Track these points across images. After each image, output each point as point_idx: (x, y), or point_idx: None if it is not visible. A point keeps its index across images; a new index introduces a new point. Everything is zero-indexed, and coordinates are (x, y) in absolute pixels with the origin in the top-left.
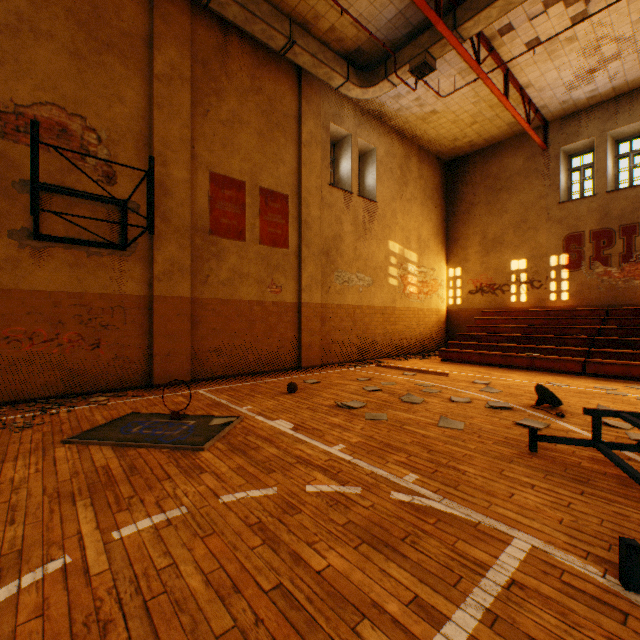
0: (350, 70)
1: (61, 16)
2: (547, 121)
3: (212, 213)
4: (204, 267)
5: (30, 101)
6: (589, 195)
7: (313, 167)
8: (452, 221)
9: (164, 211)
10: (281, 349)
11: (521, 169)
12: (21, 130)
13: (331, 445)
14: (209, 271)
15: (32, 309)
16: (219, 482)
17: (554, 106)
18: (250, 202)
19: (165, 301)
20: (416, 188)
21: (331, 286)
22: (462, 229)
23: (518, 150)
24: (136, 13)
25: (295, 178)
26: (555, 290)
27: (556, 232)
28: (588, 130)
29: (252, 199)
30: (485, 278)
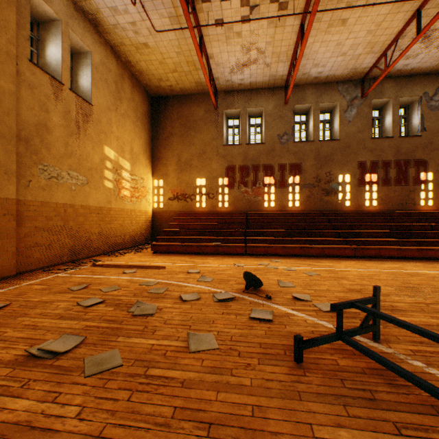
0: None
1: None
2: (217, 90)
3: None
4: None
5: None
6: (238, 144)
7: (2, 25)
8: (157, 143)
9: None
10: None
11: (203, 117)
12: None
13: None
14: None
15: None
16: None
17: (223, 81)
18: None
19: None
20: (130, 107)
21: (33, 180)
22: (164, 151)
23: (201, 104)
24: None
25: None
26: (222, 200)
27: (222, 163)
28: (238, 104)
29: None
30: (180, 189)
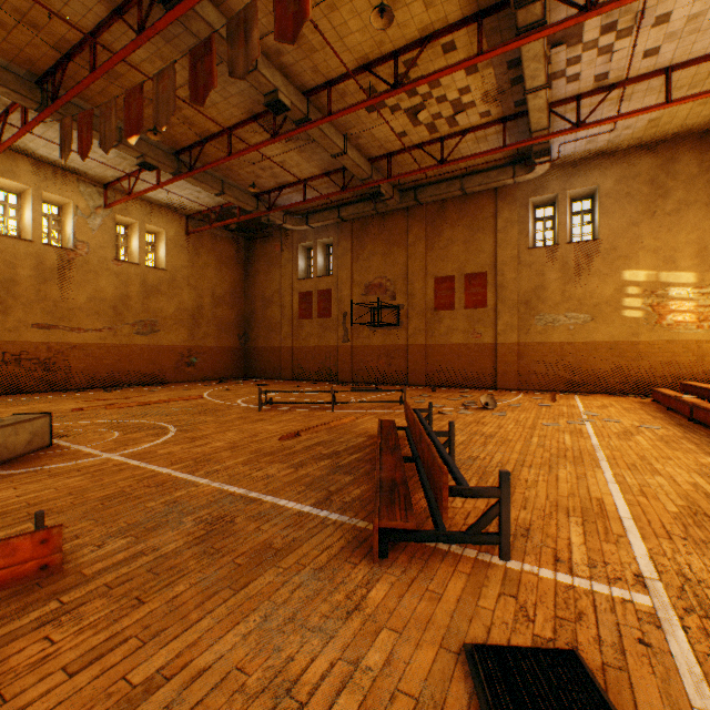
0: (516, 168)
1: (380, 243)
2: None
3: (435, 299)
4: (431, 328)
5: (372, 279)
6: None
7: (508, 243)
8: None
9: (412, 305)
10: (481, 374)
11: None
12: (370, 291)
13: (377, 396)
14: (434, 330)
15: (373, 351)
16: (345, 394)
17: None
18: (458, 286)
19: (412, 346)
20: (692, 189)
21: (530, 328)
22: None
23: None
24: (402, 223)
25: (493, 257)
26: None
27: None
28: None
29: (459, 283)
30: None
